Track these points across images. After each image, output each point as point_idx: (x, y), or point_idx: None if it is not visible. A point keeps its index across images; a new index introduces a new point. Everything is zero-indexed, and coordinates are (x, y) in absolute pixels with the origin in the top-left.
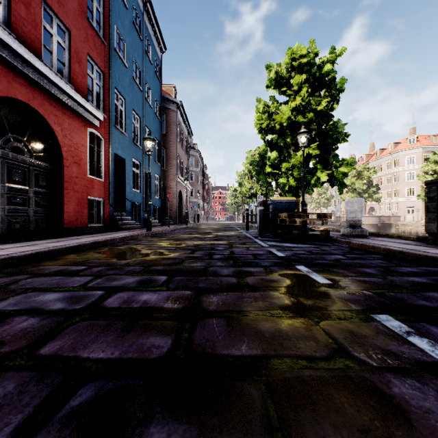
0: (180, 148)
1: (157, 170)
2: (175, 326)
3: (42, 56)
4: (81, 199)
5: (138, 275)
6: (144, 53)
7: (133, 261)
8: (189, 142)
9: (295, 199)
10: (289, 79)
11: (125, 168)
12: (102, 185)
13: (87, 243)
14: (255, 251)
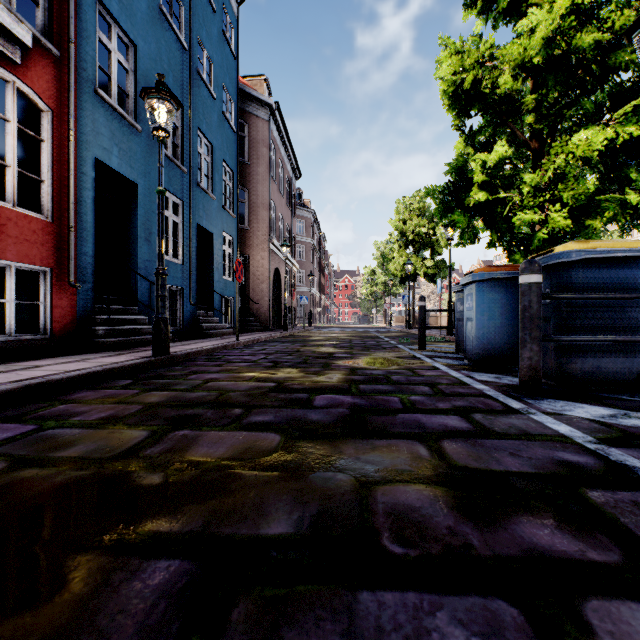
0: (276, 191)
1: (227, 225)
2: None
3: None
4: None
5: None
6: None
7: None
8: (294, 187)
9: None
10: None
11: (136, 204)
12: (45, 230)
13: None
14: None
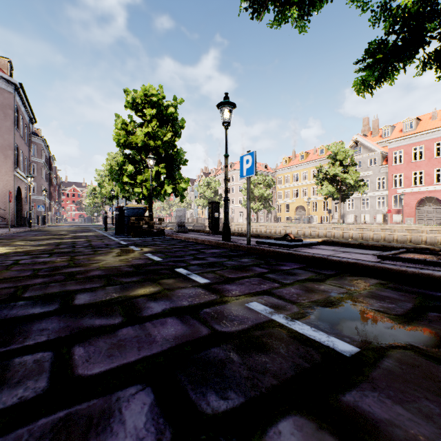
0: (19, 136)
1: None
2: (66, 262)
3: None
4: None
5: (26, 256)
6: None
7: (8, 252)
8: (31, 129)
9: (144, 206)
10: (144, 109)
11: None
12: None
13: None
14: (108, 243)
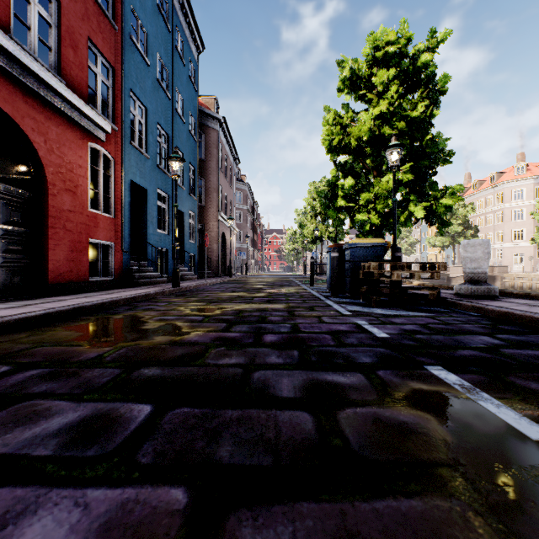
0: (223, 178)
1: (192, 205)
2: None
3: (10, 29)
4: (78, 242)
5: (92, 399)
6: (173, 49)
7: (115, 349)
8: (235, 171)
9: (383, 242)
10: (370, 77)
11: (146, 201)
12: (112, 223)
13: (62, 310)
14: (333, 325)
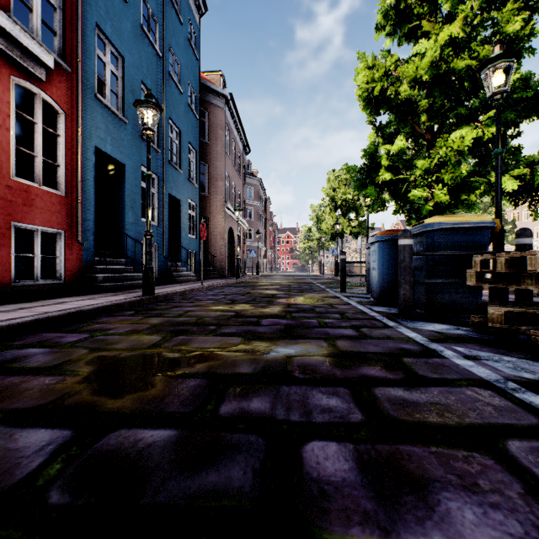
0: (230, 165)
1: (191, 193)
2: None
3: None
4: None
5: None
6: None
7: None
8: (245, 160)
9: (490, 219)
10: None
11: (123, 180)
12: (60, 202)
13: None
14: None
